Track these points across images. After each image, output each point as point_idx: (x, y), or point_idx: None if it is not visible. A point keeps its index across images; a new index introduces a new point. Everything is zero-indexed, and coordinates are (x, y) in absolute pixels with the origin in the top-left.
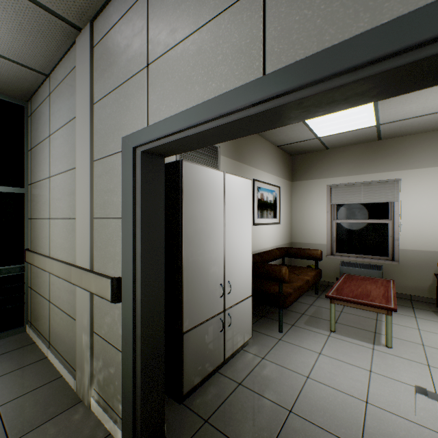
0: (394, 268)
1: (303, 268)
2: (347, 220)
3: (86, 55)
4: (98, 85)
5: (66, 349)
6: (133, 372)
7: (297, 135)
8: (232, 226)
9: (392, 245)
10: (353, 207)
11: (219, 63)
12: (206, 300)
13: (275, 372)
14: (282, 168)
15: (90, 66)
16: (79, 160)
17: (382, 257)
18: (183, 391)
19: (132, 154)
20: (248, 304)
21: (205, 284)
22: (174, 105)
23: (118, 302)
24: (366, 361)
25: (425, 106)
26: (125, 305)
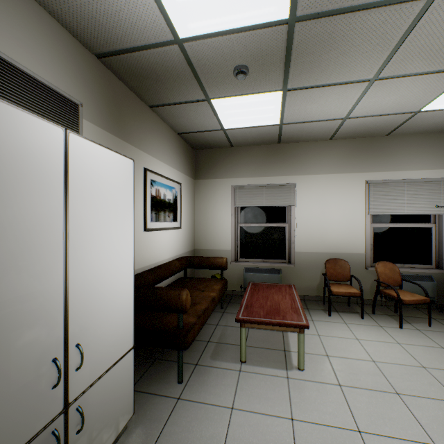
0: (291, 271)
1: (208, 280)
2: (250, 223)
3: None
4: None
5: None
6: None
7: (201, 122)
8: (88, 236)
9: (289, 248)
10: (256, 210)
11: None
12: None
13: None
14: (184, 162)
15: None
16: None
17: (281, 260)
18: None
19: None
20: (125, 366)
21: None
22: None
23: None
24: (285, 401)
25: (323, 109)
26: None
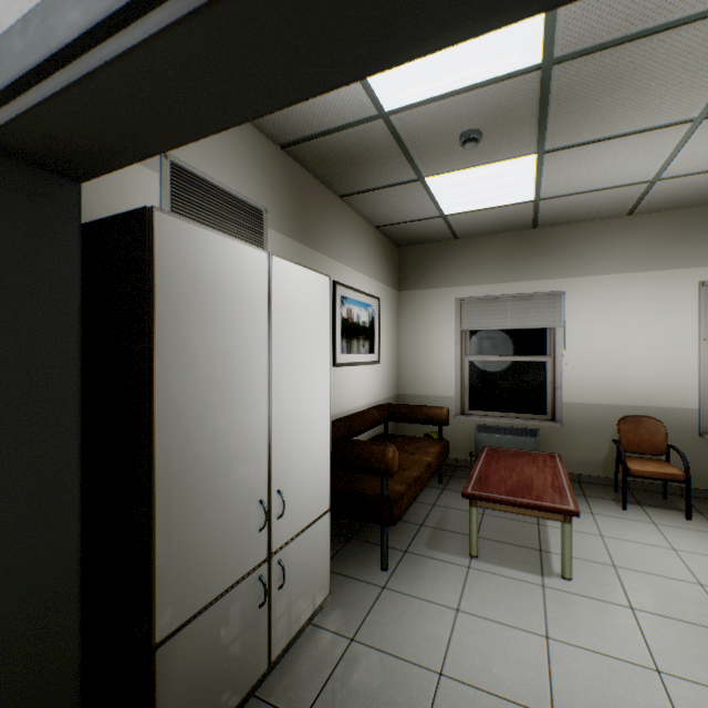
0: (556, 433)
1: (419, 440)
2: (486, 356)
3: None
4: None
5: None
6: None
7: (410, 208)
8: (288, 370)
9: (552, 396)
10: (495, 335)
11: None
12: (223, 545)
13: (377, 673)
14: (383, 267)
15: None
16: None
17: (538, 416)
18: None
19: None
20: (322, 530)
21: (221, 509)
22: None
23: None
24: (537, 614)
25: (609, 172)
26: None
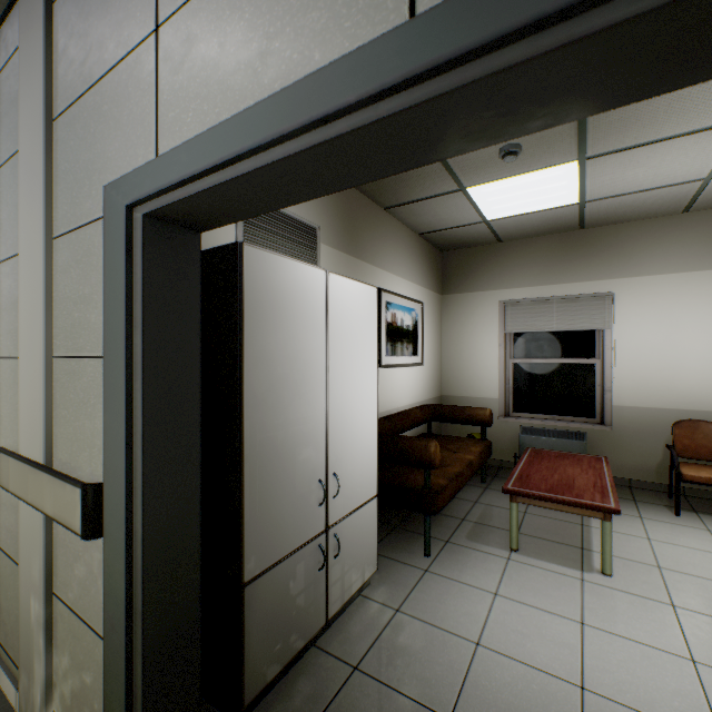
0: (604, 437)
1: (462, 440)
2: (530, 358)
3: (37, 17)
4: (62, 79)
5: (2, 624)
6: (127, 690)
7: (452, 216)
8: (341, 371)
9: (601, 399)
10: (540, 337)
11: (307, 7)
12: (291, 513)
13: (420, 638)
14: (426, 272)
15: (45, 41)
16: (25, 237)
17: (586, 419)
18: (243, 699)
19: (124, 220)
20: (370, 513)
21: (290, 483)
22: (210, 110)
23: (96, 538)
24: (573, 603)
25: (658, 172)
26: (111, 545)
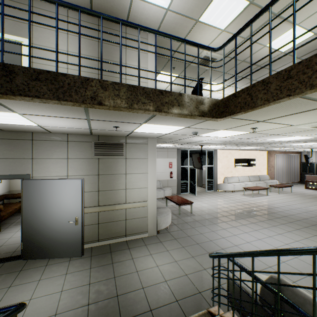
0: None
1: (16, 203)
2: None
3: None
4: None
5: None
6: None
7: None
8: None
9: None
10: None
11: None
12: None
13: None
14: None
15: None
16: None
17: None
18: None
19: None
20: None
21: None
22: None
23: None
24: None
25: None
26: None
